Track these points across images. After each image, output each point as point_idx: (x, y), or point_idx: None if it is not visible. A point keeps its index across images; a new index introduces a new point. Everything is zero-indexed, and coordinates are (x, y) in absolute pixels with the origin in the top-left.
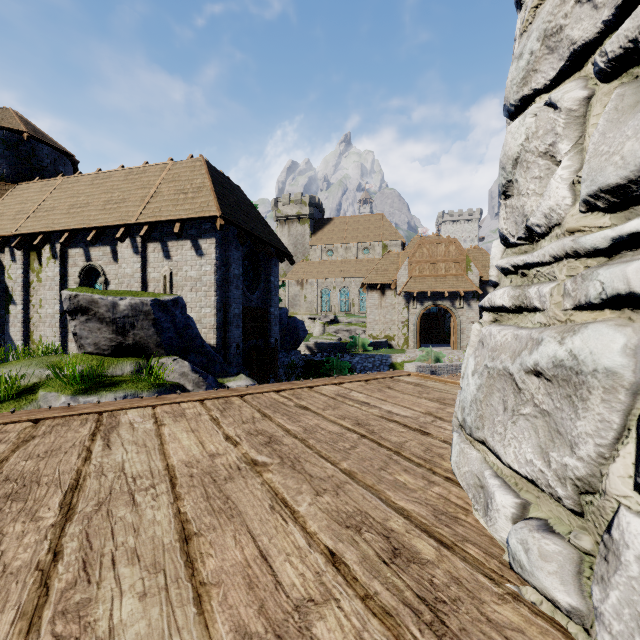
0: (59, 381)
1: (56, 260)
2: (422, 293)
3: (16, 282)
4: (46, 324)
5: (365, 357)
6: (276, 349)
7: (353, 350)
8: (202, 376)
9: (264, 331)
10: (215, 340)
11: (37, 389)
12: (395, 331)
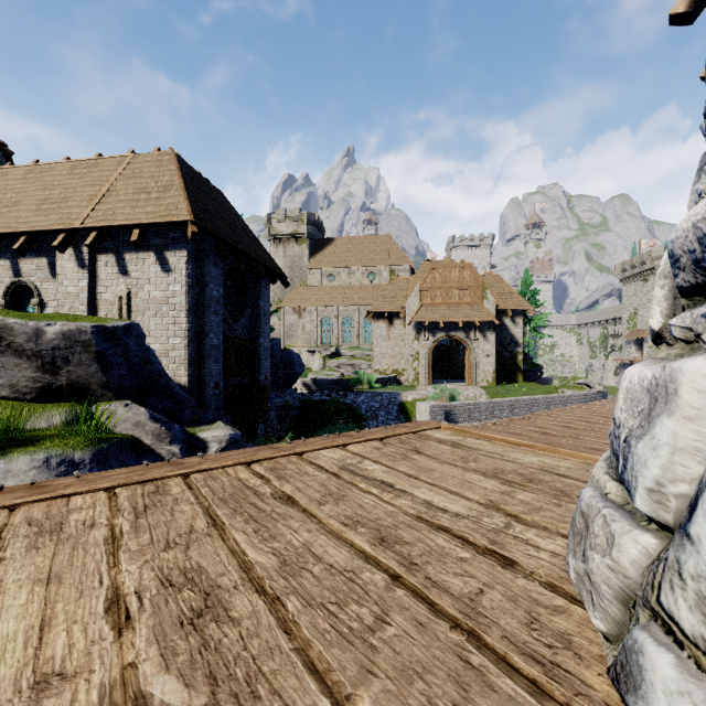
0: None
1: None
2: (434, 323)
3: None
4: None
5: (371, 395)
6: (266, 388)
7: (358, 387)
8: (165, 426)
9: (251, 366)
10: (186, 378)
11: None
12: (404, 365)
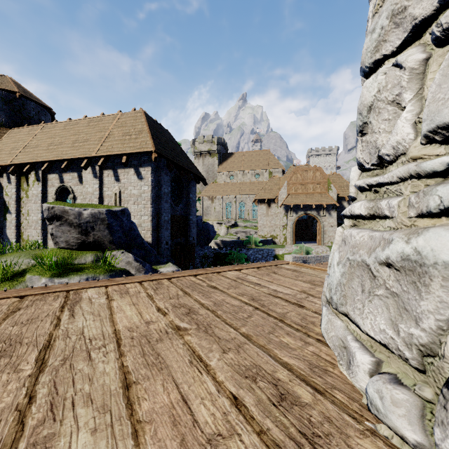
0: (41, 268)
1: (39, 182)
2: (297, 205)
3: (11, 198)
4: (32, 227)
5: (256, 250)
6: (194, 245)
7: (248, 245)
8: (142, 264)
9: (185, 232)
10: (151, 238)
11: (25, 273)
12: (278, 232)
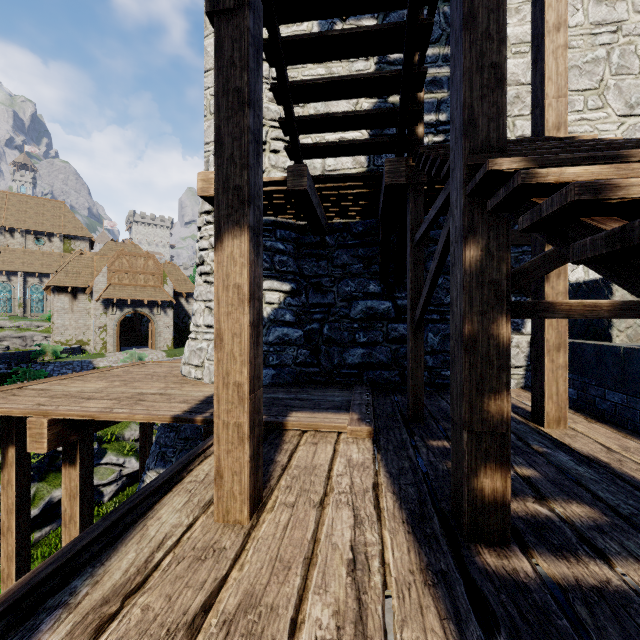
0: None
1: None
2: (122, 300)
3: None
4: None
5: (61, 364)
6: None
7: (41, 359)
8: None
9: None
10: None
11: None
12: (90, 336)
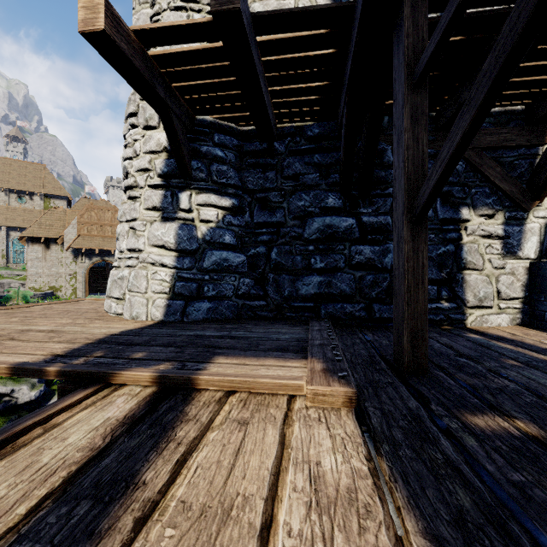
0: None
1: None
2: (91, 250)
3: None
4: None
5: None
6: None
7: (11, 303)
8: None
9: None
10: None
11: None
12: (62, 283)
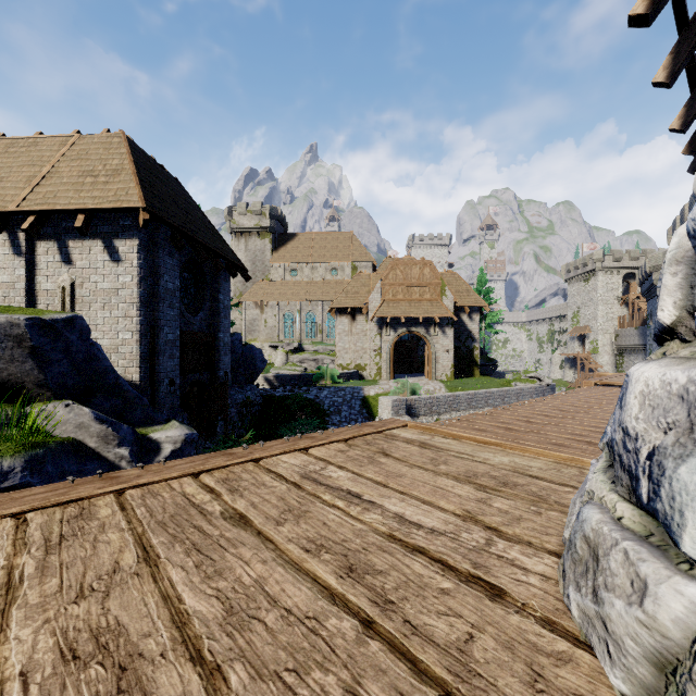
0: None
1: None
2: (396, 319)
3: None
4: None
5: (334, 390)
6: (226, 384)
7: (321, 382)
8: (112, 427)
9: (210, 362)
10: (138, 375)
11: None
12: (367, 360)
